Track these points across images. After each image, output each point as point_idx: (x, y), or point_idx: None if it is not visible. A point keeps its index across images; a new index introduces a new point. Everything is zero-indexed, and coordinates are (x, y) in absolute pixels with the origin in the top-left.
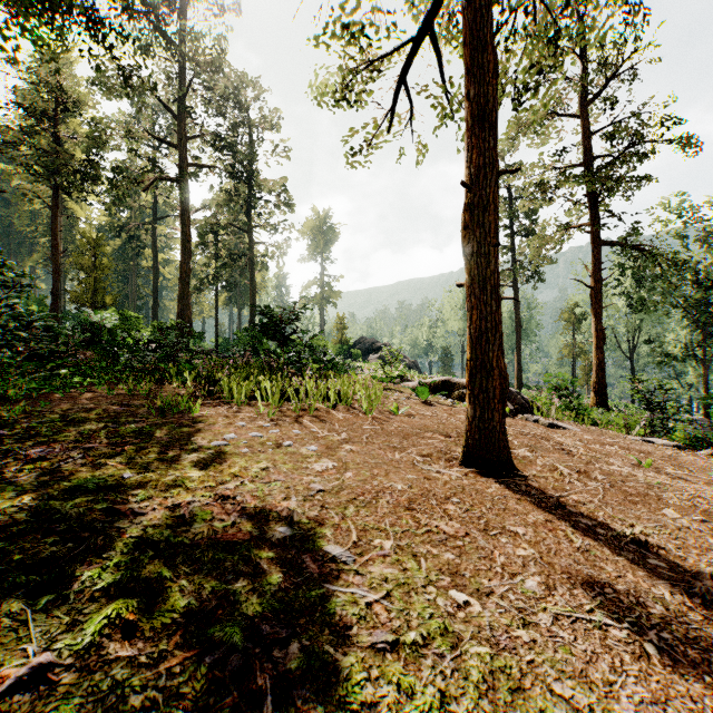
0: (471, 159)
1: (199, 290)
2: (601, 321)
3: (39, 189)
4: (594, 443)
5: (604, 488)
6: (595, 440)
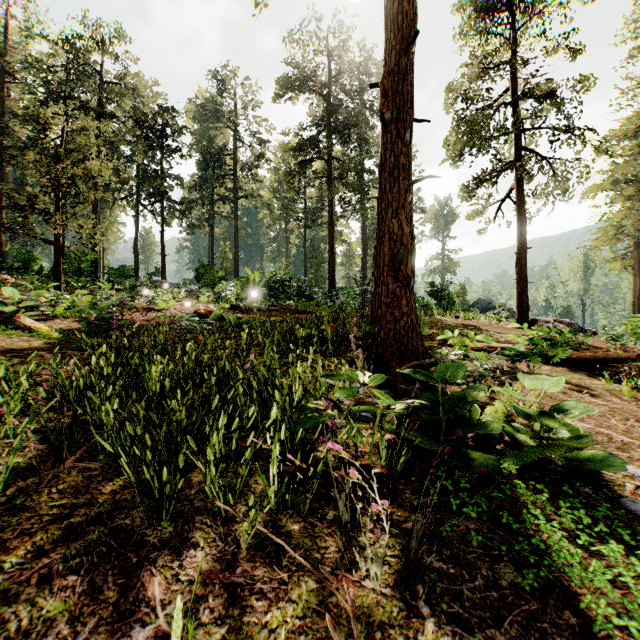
0: (518, 245)
1: None
2: None
3: (296, 227)
4: None
5: None
6: None
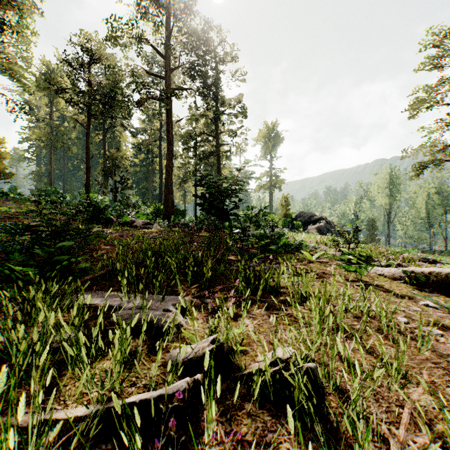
0: None
1: (185, 181)
2: None
3: (81, 118)
4: None
5: None
6: None
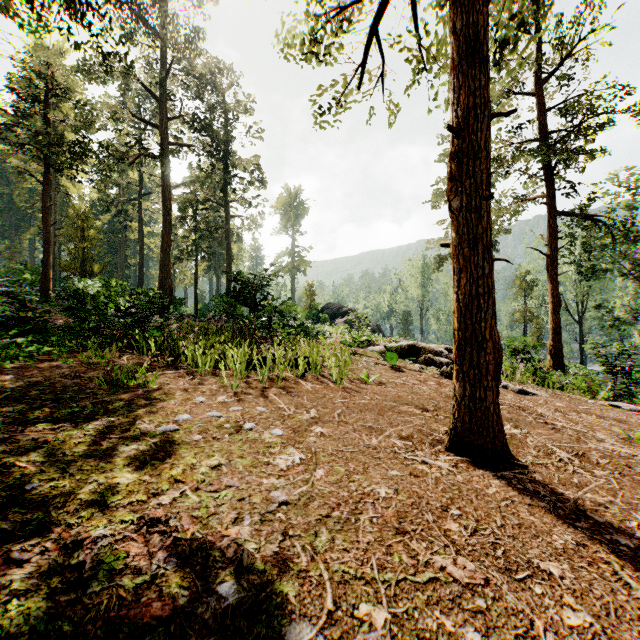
0: (459, 101)
1: (181, 259)
2: (557, 287)
3: (31, 167)
4: (570, 412)
5: (614, 478)
6: (568, 408)
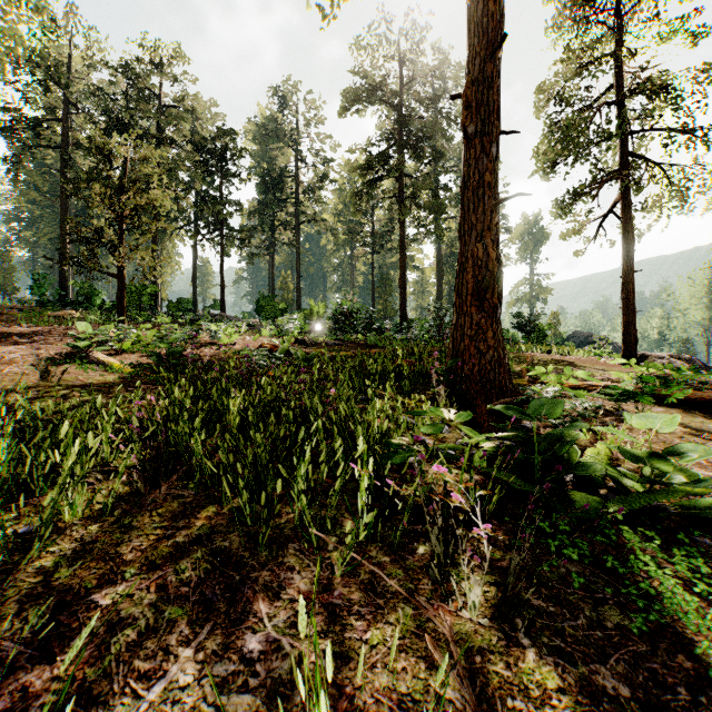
0: (624, 268)
1: None
2: None
3: (363, 253)
4: None
5: None
6: None
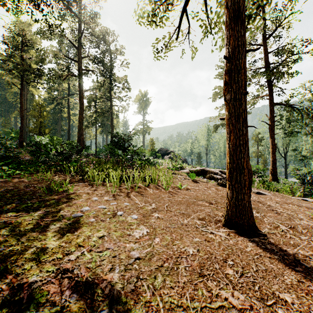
0: (230, 43)
1: (88, 127)
2: (274, 140)
3: (14, 81)
4: (283, 204)
5: (311, 241)
6: (282, 201)
